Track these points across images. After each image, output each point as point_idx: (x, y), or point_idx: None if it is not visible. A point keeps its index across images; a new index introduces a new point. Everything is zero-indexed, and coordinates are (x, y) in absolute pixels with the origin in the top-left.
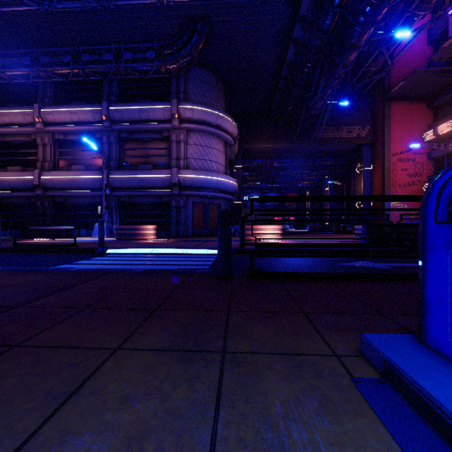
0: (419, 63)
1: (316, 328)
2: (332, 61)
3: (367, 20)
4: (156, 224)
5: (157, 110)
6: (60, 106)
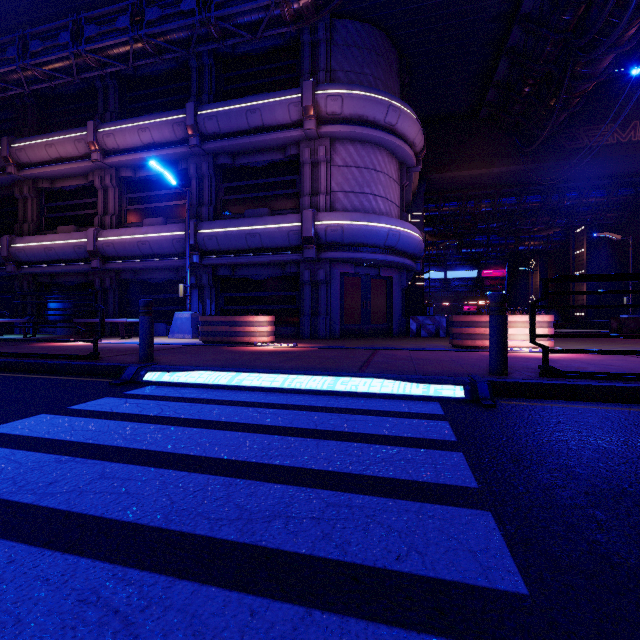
0: None
1: None
2: None
3: None
4: (276, 315)
5: (276, 105)
6: (124, 121)
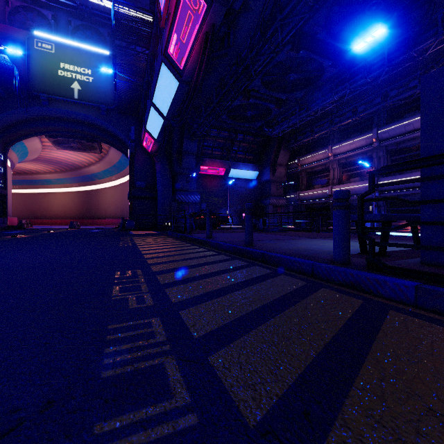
0: None
1: None
2: None
3: None
4: None
5: None
6: (343, 142)
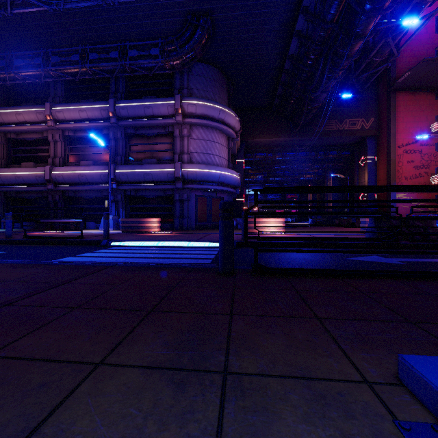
0: (427, 53)
1: (335, 340)
2: (336, 51)
3: (374, 8)
4: (160, 217)
5: (161, 106)
6: (69, 105)
